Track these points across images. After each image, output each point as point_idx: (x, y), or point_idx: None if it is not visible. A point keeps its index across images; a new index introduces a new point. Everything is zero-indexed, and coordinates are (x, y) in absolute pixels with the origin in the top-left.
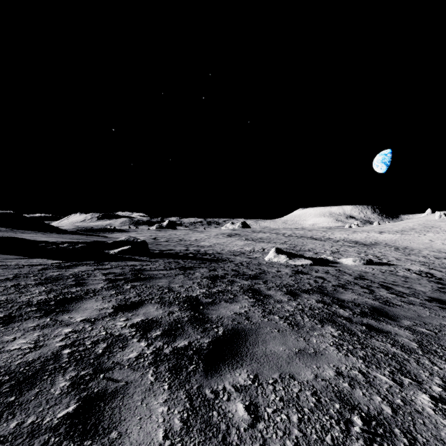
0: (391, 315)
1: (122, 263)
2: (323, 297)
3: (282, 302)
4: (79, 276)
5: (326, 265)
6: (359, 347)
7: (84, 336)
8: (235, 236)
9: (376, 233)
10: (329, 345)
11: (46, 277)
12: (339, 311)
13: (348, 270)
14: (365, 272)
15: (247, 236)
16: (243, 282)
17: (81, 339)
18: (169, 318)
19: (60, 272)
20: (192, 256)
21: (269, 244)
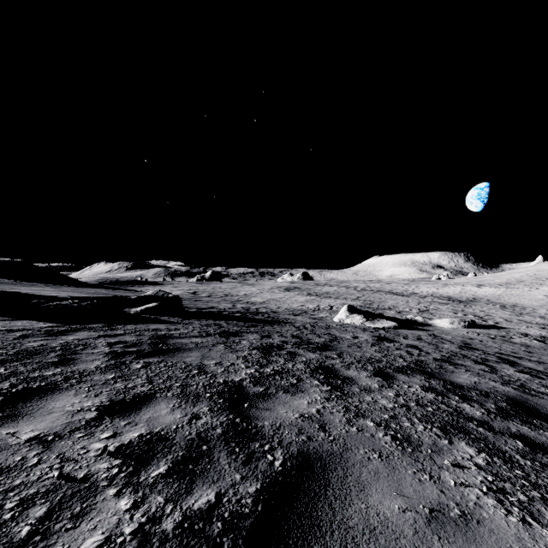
0: (546, 414)
1: (141, 327)
2: (428, 380)
3: (372, 392)
4: (70, 347)
5: (415, 329)
6: (538, 496)
7: (13, 483)
8: (294, 290)
9: (474, 286)
10: (481, 494)
11: (19, 349)
12: (464, 408)
13: (445, 336)
14: (469, 339)
15: (310, 290)
16: (309, 355)
17: (1, 491)
18: (190, 429)
19: (46, 341)
20: (239, 316)
21: (337, 300)
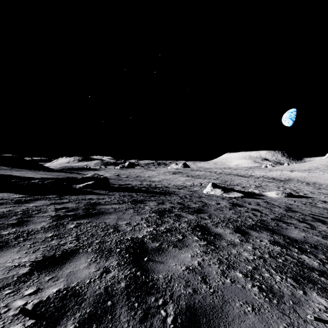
0: None
1: (81, 197)
2: (272, 235)
3: (236, 245)
4: (28, 212)
5: (254, 198)
6: None
7: None
8: (178, 173)
9: (288, 171)
10: None
11: None
12: (304, 259)
13: (274, 202)
14: (290, 204)
15: (188, 173)
16: (189, 217)
17: None
18: (100, 283)
19: (13, 207)
20: (145, 190)
21: (205, 179)
